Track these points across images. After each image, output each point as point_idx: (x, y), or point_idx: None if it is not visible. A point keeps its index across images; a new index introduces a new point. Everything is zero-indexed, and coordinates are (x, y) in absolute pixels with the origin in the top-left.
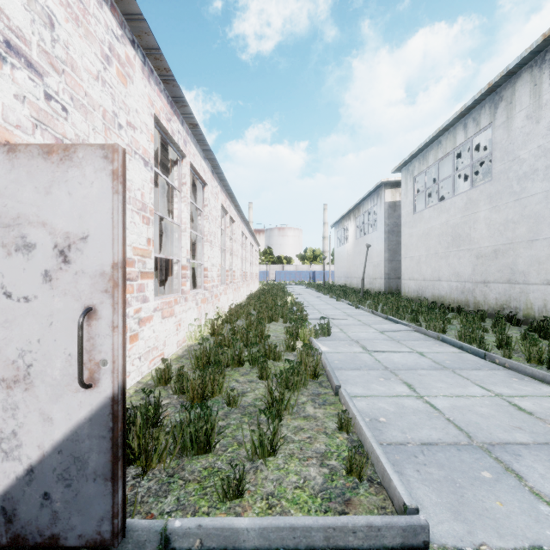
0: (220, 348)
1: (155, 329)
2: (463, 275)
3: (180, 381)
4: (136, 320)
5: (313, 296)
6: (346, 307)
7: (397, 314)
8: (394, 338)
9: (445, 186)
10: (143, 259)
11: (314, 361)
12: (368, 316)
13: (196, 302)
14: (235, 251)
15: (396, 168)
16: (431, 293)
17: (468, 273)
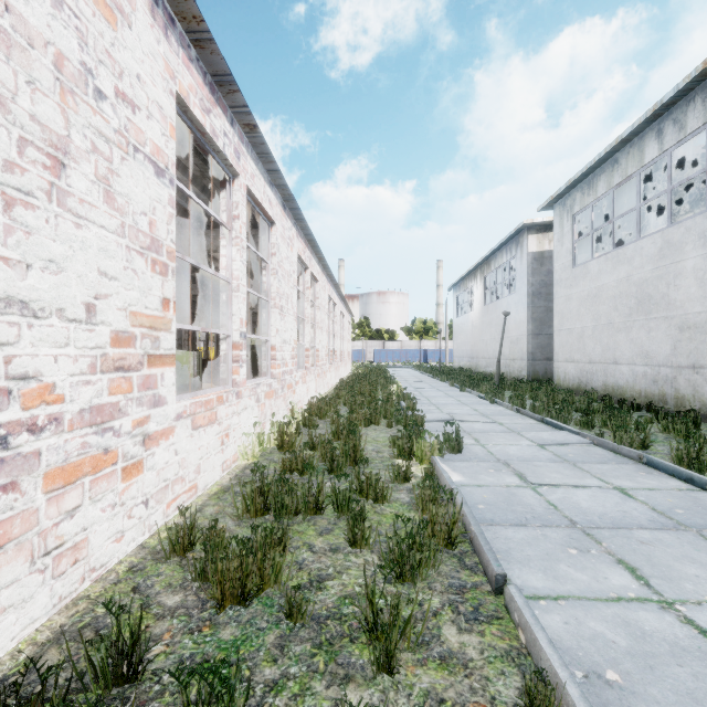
0: (284, 482)
1: (178, 449)
2: (656, 356)
3: (205, 554)
4: (137, 439)
5: (426, 383)
6: (476, 401)
7: (560, 416)
8: (566, 457)
9: (618, 227)
10: (154, 334)
11: (449, 515)
12: (512, 417)
13: (256, 398)
14: (318, 322)
15: (546, 202)
16: (602, 382)
17: (665, 353)
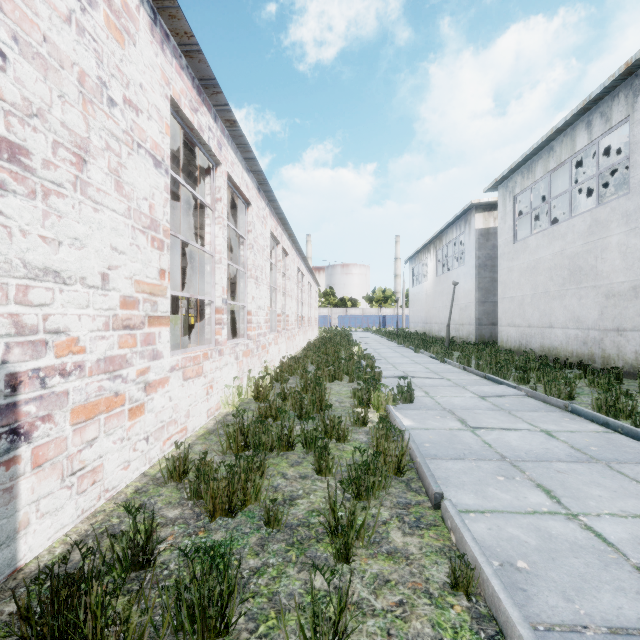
0: (261, 424)
1: (172, 396)
2: (586, 320)
3: (198, 478)
4: (140, 386)
5: (384, 345)
6: (428, 360)
7: (500, 373)
8: (502, 406)
9: (555, 206)
10: (153, 299)
11: (398, 448)
12: (459, 374)
13: (235, 356)
14: (288, 291)
15: (491, 185)
16: (540, 343)
17: (594, 318)
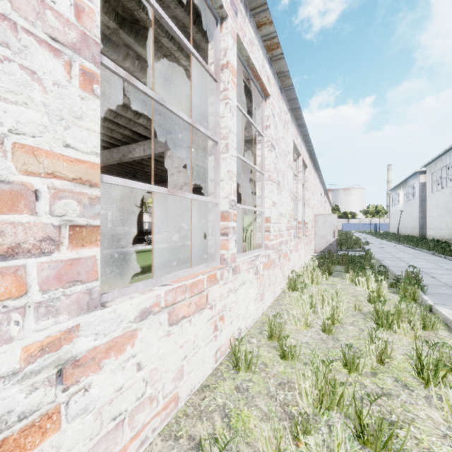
0: None
1: None
2: (449, 226)
3: None
4: None
5: (369, 238)
6: (385, 241)
7: (402, 242)
8: (392, 247)
9: None
10: None
11: (360, 245)
12: (391, 244)
13: None
14: None
15: (422, 166)
16: (438, 236)
17: (450, 226)
